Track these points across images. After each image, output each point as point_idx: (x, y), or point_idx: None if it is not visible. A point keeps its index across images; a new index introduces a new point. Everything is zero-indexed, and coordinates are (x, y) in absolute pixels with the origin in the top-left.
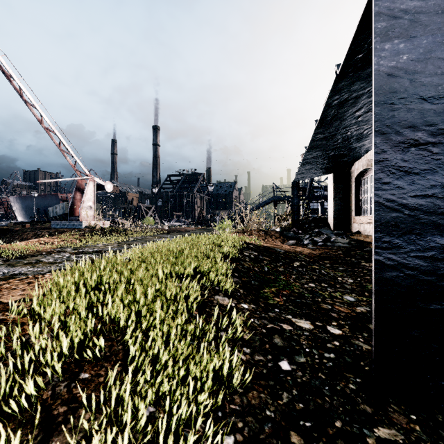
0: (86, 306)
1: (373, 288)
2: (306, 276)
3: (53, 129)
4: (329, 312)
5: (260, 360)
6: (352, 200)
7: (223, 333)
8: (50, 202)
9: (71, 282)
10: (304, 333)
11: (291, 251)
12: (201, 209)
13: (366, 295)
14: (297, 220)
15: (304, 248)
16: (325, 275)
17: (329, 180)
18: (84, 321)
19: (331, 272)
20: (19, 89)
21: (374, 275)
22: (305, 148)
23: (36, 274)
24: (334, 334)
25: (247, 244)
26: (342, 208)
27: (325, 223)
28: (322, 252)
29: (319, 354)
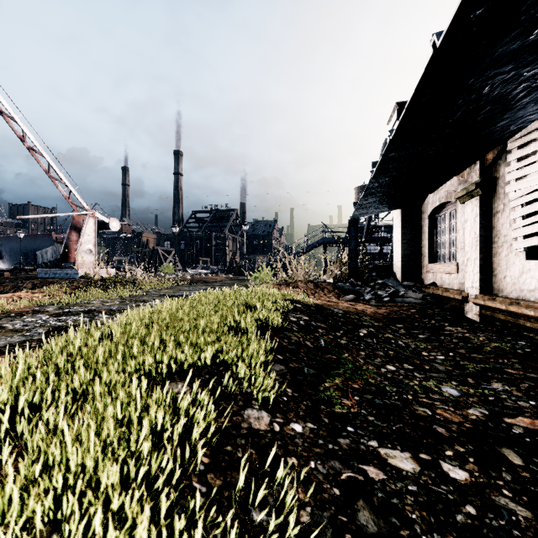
0: None
1: None
2: (379, 352)
3: (40, 149)
4: (432, 425)
5: None
6: (424, 242)
7: (257, 514)
8: (42, 245)
9: None
10: (409, 487)
11: (352, 311)
12: (234, 254)
13: (471, 383)
14: (356, 268)
15: (366, 306)
16: (404, 349)
17: (395, 218)
18: None
19: (410, 343)
20: None
21: None
22: (371, 172)
23: None
24: (458, 484)
25: (293, 303)
26: (412, 253)
27: (389, 272)
28: (390, 311)
29: None
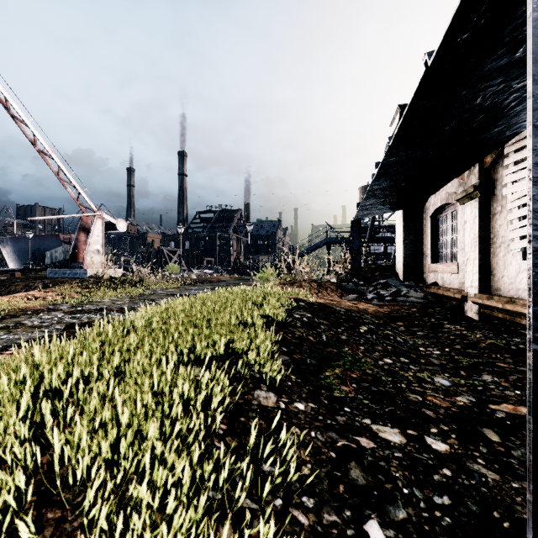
0: (25, 435)
1: (530, 401)
2: (378, 347)
3: (50, 152)
4: (421, 408)
5: (332, 523)
6: (426, 243)
7: (267, 466)
8: (50, 245)
9: (11, 384)
10: (395, 454)
11: (353, 309)
12: (238, 254)
13: (463, 375)
14: (358, 268)
15: (368, 305)
16: (402, 345)
17: (398, 218)
18: (23, 460)
19: (409, 339)
20: (5, 101)
21: (532, 379)
22: (372, 175)
23: (9, 344)
24: (438, 453)
25: (297, 301)
26: (414, 253)
27: (392, 272)
28: (391, 310)
29: (426, 500)
